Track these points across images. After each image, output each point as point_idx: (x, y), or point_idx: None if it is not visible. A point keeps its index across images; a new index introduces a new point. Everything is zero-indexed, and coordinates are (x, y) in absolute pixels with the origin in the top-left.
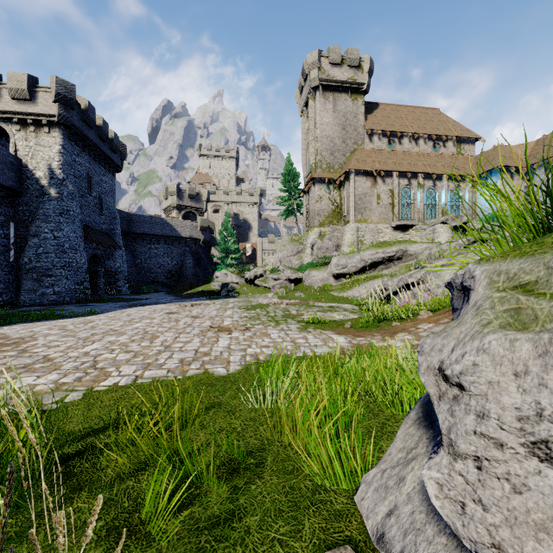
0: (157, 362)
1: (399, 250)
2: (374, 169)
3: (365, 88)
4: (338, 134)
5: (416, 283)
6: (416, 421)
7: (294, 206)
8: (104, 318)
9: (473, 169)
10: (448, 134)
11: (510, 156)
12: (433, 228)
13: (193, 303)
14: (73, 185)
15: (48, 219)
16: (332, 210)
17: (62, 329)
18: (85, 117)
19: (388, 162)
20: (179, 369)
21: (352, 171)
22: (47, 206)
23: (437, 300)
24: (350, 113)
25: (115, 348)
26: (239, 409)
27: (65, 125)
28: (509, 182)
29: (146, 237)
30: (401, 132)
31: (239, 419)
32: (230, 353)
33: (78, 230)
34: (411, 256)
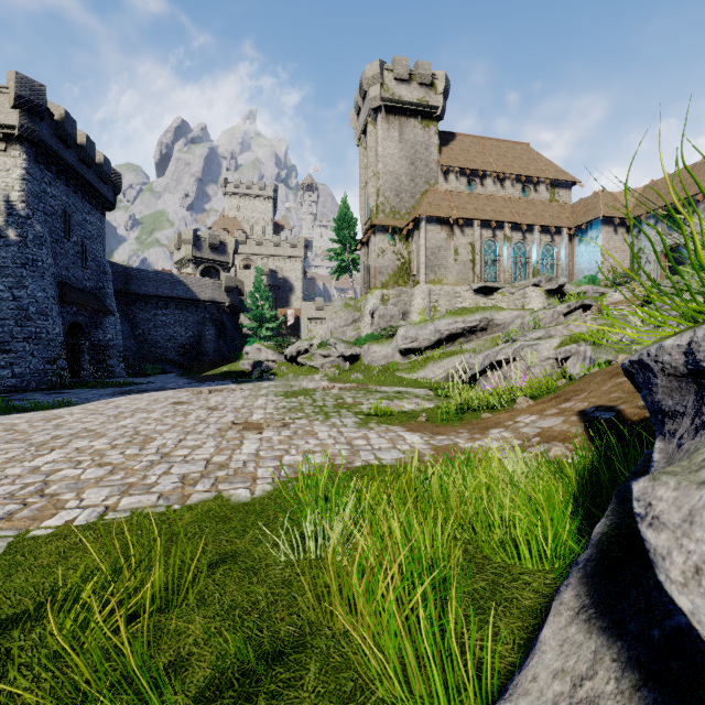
0: (145, 481)
1: (483, 318)
2: (451, 216)
3: (439, 113)
4: (405, 170)
5: (511, 361)
6: (579, 613)
7: (349, 262)
8: (80, 412)
9: (569, 220)
10: (539, 175)
11: (613, 205)
12: (523, 292)
13: (213, 389)
14: (43, 225)
15: (5, 271)
16: (397, 267)
17: (9, 430)
18: (60, 131)
19: (468, 208)
20: (177, 492)
21: (423, 218)
22: (4, 253)
23: (537, 383)
24: (420, 144)
25: (83, 459)
26: (266, 564)
27: (30, 141)
28: (612, 237)
29: (150, 299)
30: (483, 171)
31: (265, 583)
32: (258, 464)
33: (49, 288)
34: (498, 326)
